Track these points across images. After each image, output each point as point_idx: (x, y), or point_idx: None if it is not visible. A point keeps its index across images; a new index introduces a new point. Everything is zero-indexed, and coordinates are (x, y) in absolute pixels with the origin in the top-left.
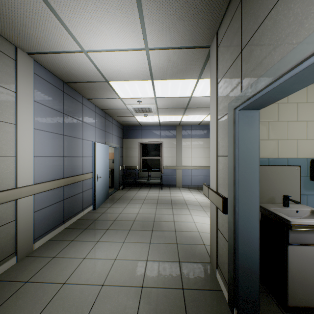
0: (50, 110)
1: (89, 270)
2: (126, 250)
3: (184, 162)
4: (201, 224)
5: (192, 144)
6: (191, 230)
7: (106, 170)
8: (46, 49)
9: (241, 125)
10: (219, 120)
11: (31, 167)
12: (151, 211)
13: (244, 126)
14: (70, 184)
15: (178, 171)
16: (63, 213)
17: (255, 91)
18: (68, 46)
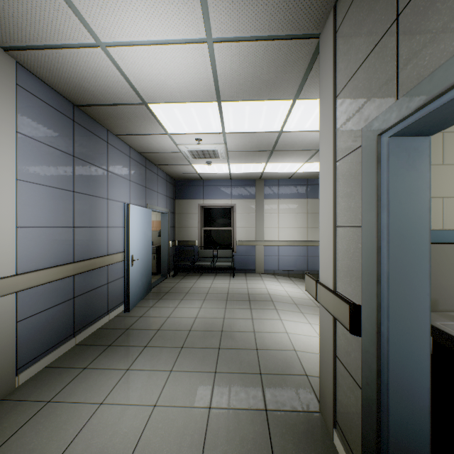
0: (48, 150)
1: (107, 428)
2: (175, 387)
3: (267, 235)
4: (299, 336)
5: (279, 208)
6: (283, 347)
7: (147, 247)
8: (35, 41)
9: (394, 167)
10: (340, 162)
11: (10, 245)
12: (218, 313)
13: (399, 168)
14: (85, 271)
15: (259, 249)
16: (72, 319)
17: (446, 84)
18: (72, 34)
